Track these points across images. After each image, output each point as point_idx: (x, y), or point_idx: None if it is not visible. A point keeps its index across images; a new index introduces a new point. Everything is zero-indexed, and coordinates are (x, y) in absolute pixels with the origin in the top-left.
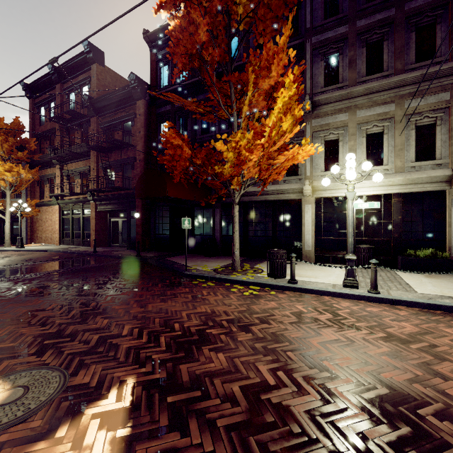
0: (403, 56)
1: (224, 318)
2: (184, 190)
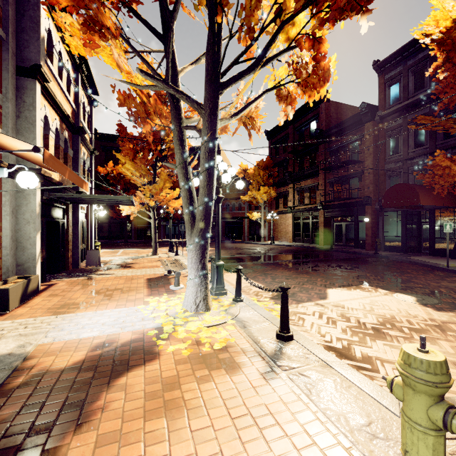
0: None
1: None
2: (433, 197)
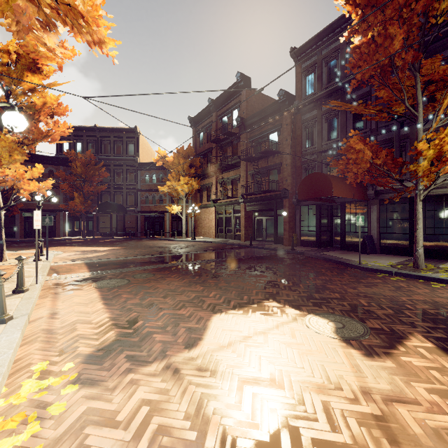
0: None
1: None
2: (345, 189)
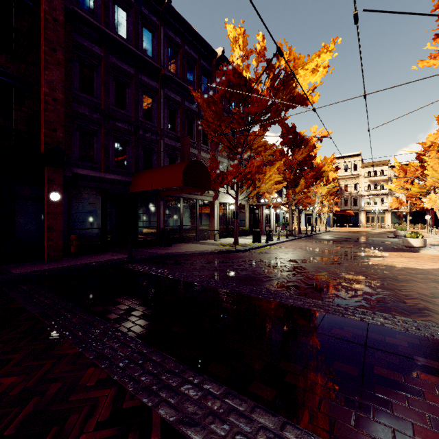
0: None
1: (309, 250)
2: None
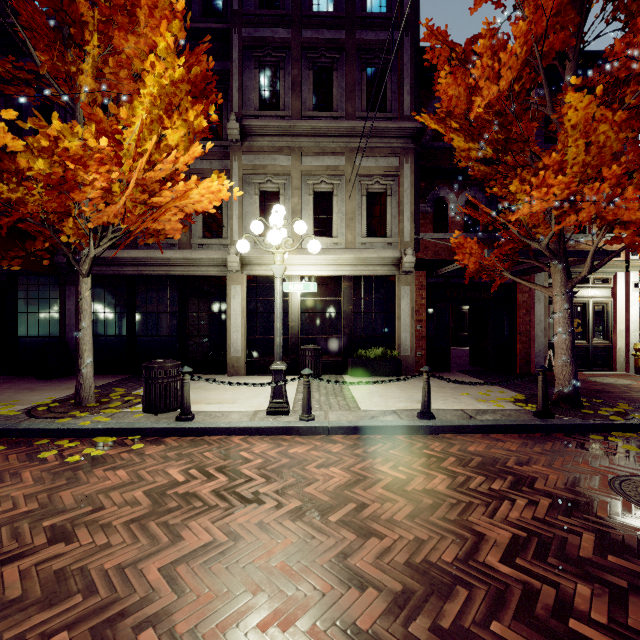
0: (354, 97)
1: None
2: None
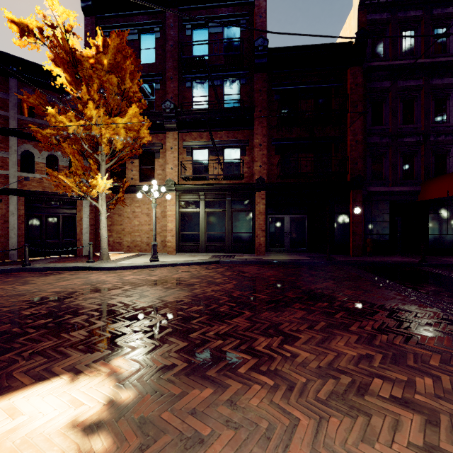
0: None
1: None
2: None
